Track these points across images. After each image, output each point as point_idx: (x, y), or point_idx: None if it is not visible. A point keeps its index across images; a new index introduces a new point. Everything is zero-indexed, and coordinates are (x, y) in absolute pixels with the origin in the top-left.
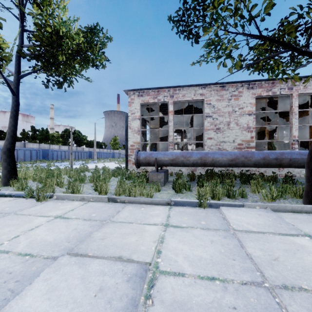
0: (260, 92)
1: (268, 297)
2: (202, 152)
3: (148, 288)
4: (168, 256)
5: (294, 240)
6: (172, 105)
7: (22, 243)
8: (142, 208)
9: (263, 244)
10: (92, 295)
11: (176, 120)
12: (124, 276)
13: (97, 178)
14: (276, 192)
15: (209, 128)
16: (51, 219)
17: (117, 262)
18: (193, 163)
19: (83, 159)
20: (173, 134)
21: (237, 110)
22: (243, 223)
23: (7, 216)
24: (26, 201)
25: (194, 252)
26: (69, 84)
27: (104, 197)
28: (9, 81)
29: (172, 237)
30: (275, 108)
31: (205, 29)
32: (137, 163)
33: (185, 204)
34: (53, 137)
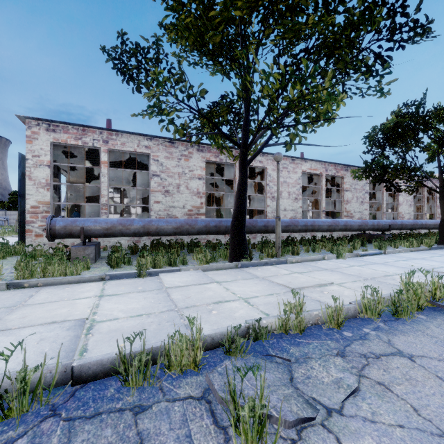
0: (209, 157)
1: (174, 313)
2: (145, 220)
3: (88, 331)
4: (105, 313)
5: (207, 286)
6: (106, 154)
7: None
8: (66, 288)
9: (184, 292)
10: (34, 344)
11: (112, 171)
12: (63, 328)
13: None
14: (211, 256)
15: (157, 190)
16: None
17: (52, 324)
18: (135, 232)
19: None
20: (108, 193)
21: (188, 173)
22: (176, 282)
23: None
24: None
25: (128, 307)
26: None
27: None
28: None
29: (108, 302)
30: (226, 174)
31: (147, 85)
32: (51, 234)
33: (123, 276)
34: None
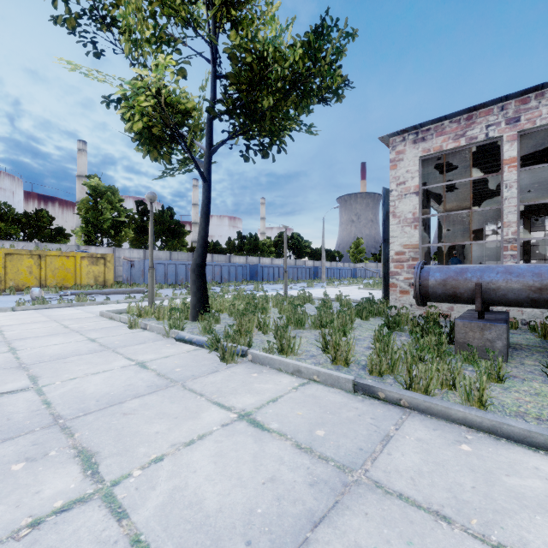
0: None
1: None
2: None
3: None
4: None
5: None
6: (513, 143)
7: (156, 492)
8: (462, 446)
9: None
10: None
11: None
12: None
13: (328, 324)
14: None
15: None
16: (231, 420)
17: None
18: None
19: (304, 279)
20: (516, 218)
21: None
22: None
23: (170, 389)
24: (207, 357)
25: None
26: (279, 144)
27: (343, 378)
28: (199, 162)
29: None
30: None
31: None
32: (421, 294)
33: None
34: (263, 246)
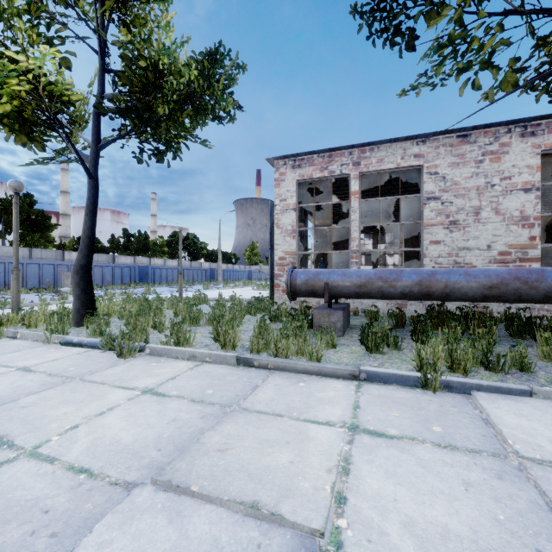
0: None
1: None
2: (421, 271)
3: None
4: (364, 513)
5: None
6: (357, 180)
7: (79, 444)
8: (300, 384)
9: None
10: None
11: (363, 209)
12: None
13: (219, 318)
14: None
15: (435, 222)
16: (136, 395)
17: (247, 520)
18: (403, 292)
19: (200, 281)
20: (359, 235)
21: (497, 183)
22: (541, 439)
23: (68, 384)
24: (102, 356)
25: (425, 512)
26: (175, 153)
27: (229, 356)
28: (83, 156)
29: (368, 460)
30: None
31: (431, 16)
32: (291, 291)
33: (392, 379)
34: (155, 246)
